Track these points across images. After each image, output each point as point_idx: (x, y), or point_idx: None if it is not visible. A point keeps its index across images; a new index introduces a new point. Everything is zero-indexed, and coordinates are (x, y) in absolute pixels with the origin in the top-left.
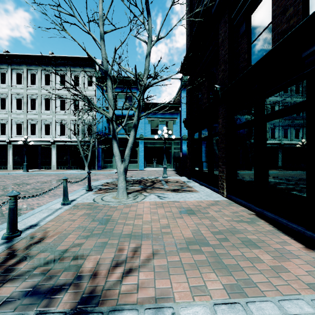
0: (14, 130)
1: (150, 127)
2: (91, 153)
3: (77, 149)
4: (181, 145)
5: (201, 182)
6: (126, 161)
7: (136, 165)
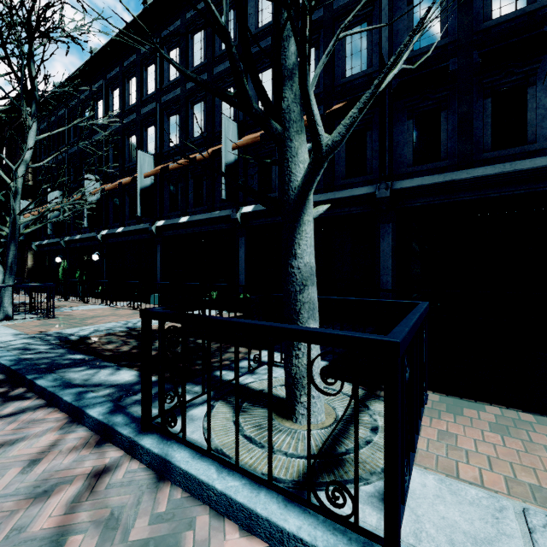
0: None
1: None
2: None
3: None
4: None
5: None
6: None
7: None
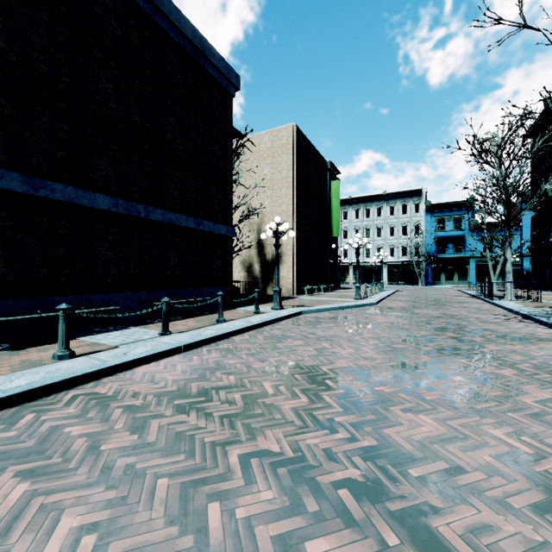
0: (353, 254)
1: (482, 246)
2: (423, 272)
3: (413, 269)
4: (522, 262)
5: (543, 290)
6: (497, 276)
7: (466, 282)
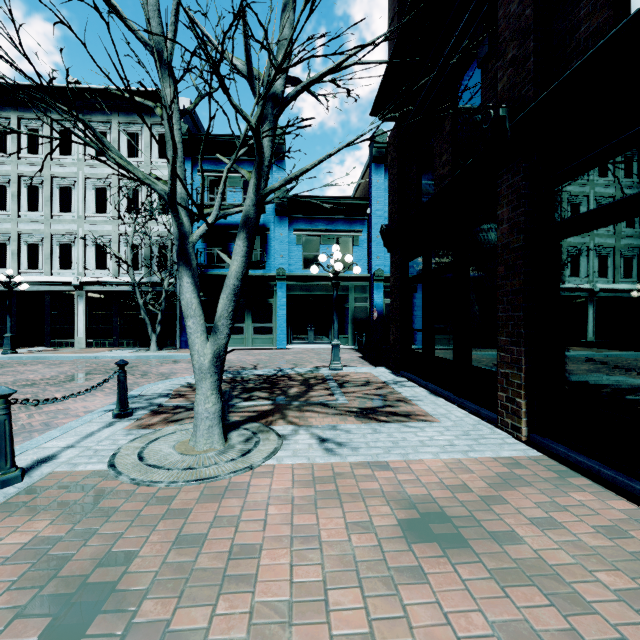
0: None
1: (302, 252)
2: (164, 311)
3: (130, 302)
4: (371, 292)
5: (432, 385)
6: (219, 332)
7: (268, 337)
